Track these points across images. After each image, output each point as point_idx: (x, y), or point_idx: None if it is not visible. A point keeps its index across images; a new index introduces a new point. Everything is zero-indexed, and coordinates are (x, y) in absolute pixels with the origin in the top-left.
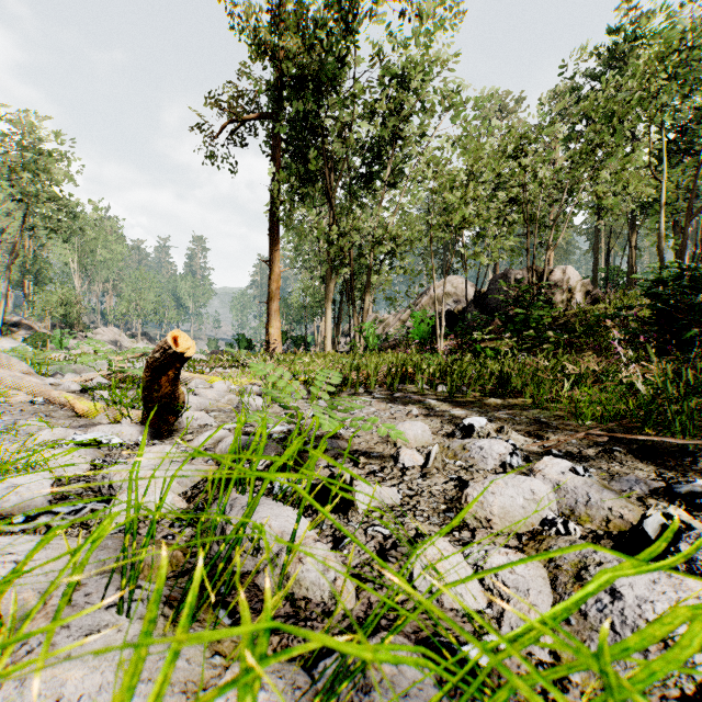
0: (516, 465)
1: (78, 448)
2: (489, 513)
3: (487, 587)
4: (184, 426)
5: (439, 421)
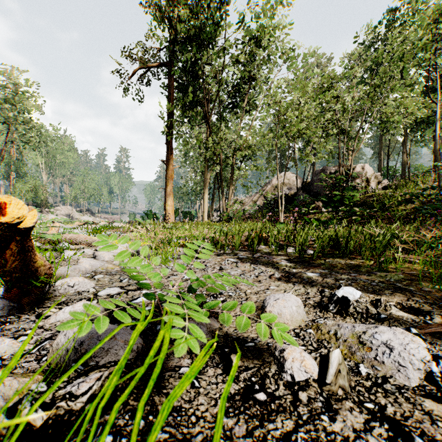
0: None
1: None
2: None
3: None
4: (60, 293)
5: (301, 286)
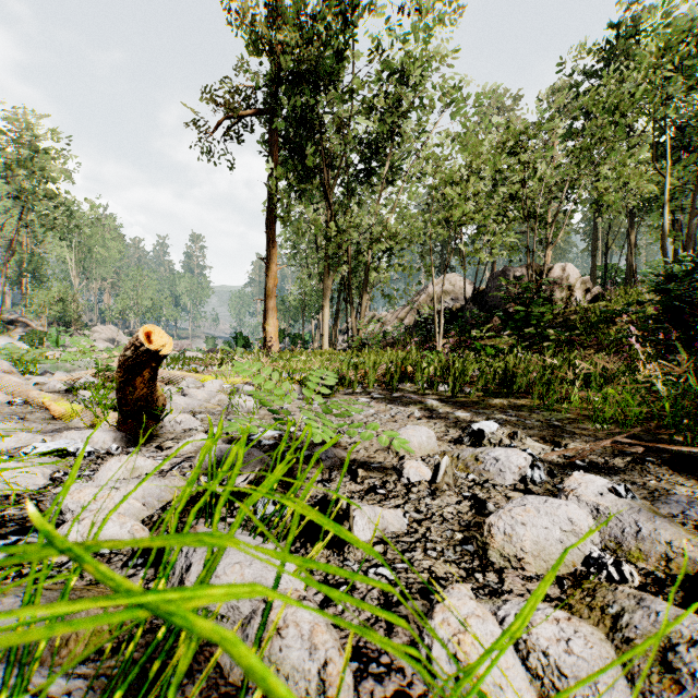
0: (538, 480)
1: (5, 469)
2: (520, 550)
3: (534, 671)
4: (167, 430)
5: (443, 425)
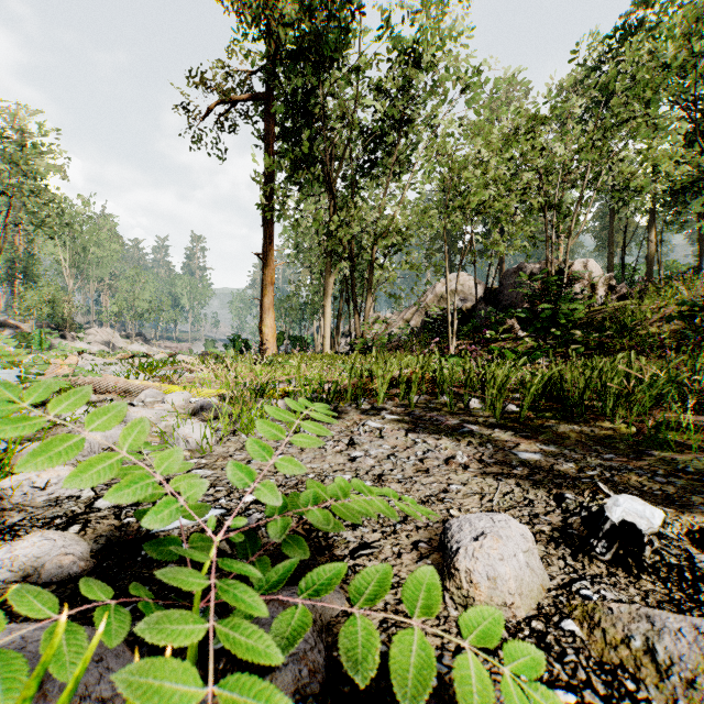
0: None
1: None
2: None
3: None
4: (13, 503)
5: (513, 483)
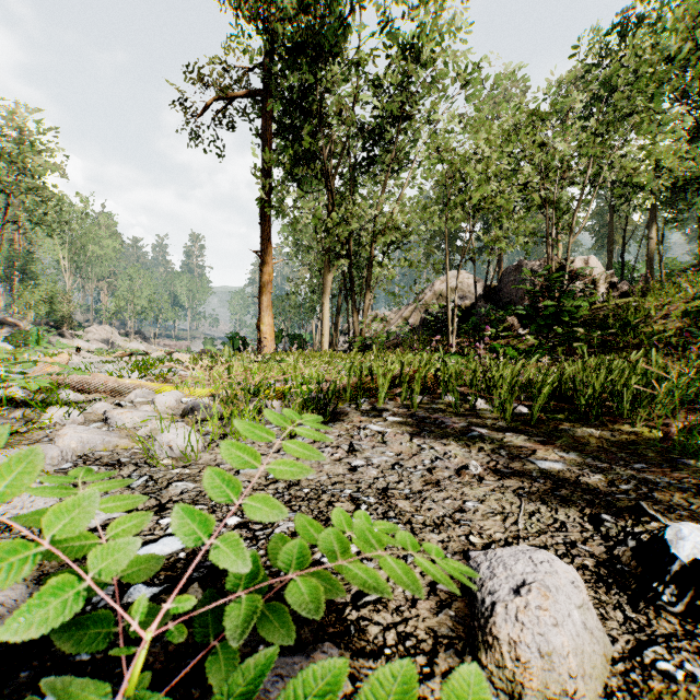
0: None
1: None
2: None
3: None
4: None
5: (538, 500)
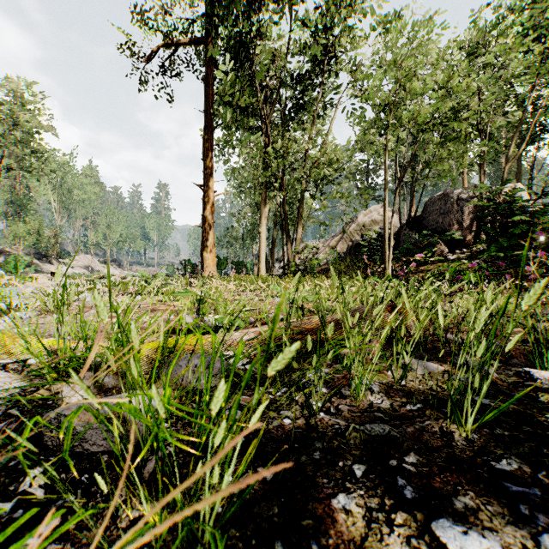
0: None
1: None
2: None
3: None
4: None
5: None
